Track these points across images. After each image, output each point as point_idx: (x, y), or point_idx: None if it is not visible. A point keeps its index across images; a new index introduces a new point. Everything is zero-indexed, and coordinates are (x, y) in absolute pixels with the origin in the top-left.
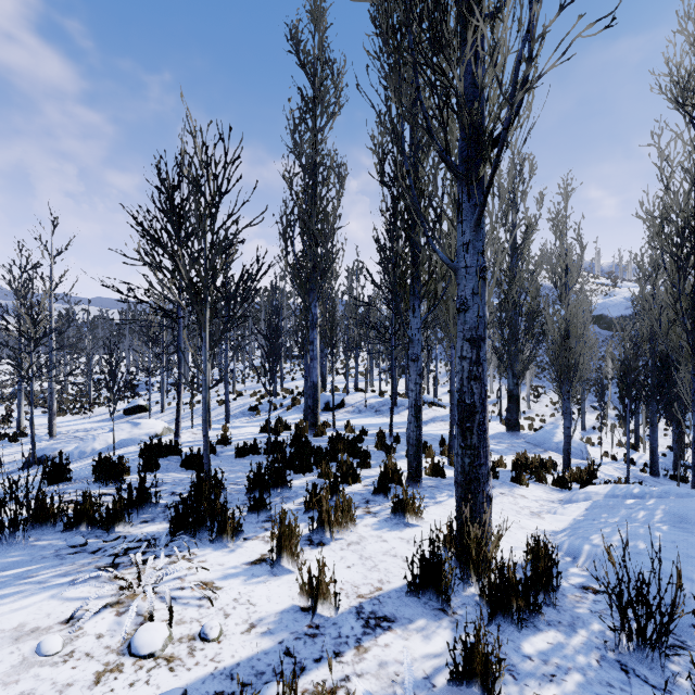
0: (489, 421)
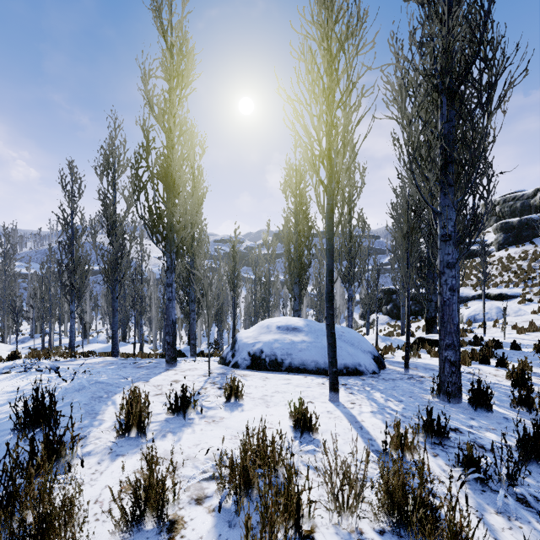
0: (78, 337)
